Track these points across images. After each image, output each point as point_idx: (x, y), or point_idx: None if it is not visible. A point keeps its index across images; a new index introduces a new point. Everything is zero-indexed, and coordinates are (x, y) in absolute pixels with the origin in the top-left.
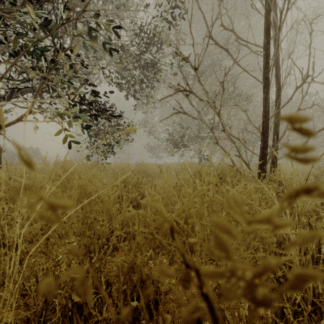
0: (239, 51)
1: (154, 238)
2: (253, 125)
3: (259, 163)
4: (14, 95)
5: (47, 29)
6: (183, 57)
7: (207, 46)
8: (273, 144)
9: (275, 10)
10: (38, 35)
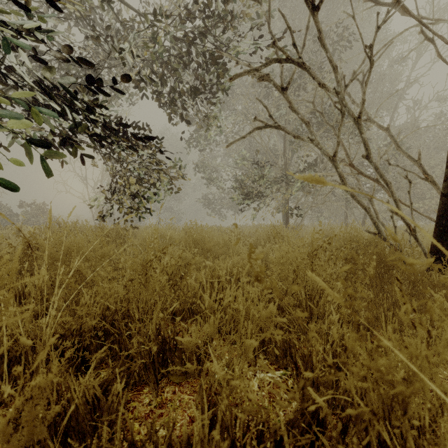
0: None
1: None
2: (406, 154)
3: (438, 227)
4: None
5: None
6: None
7: None
8: None
9: None
10: None
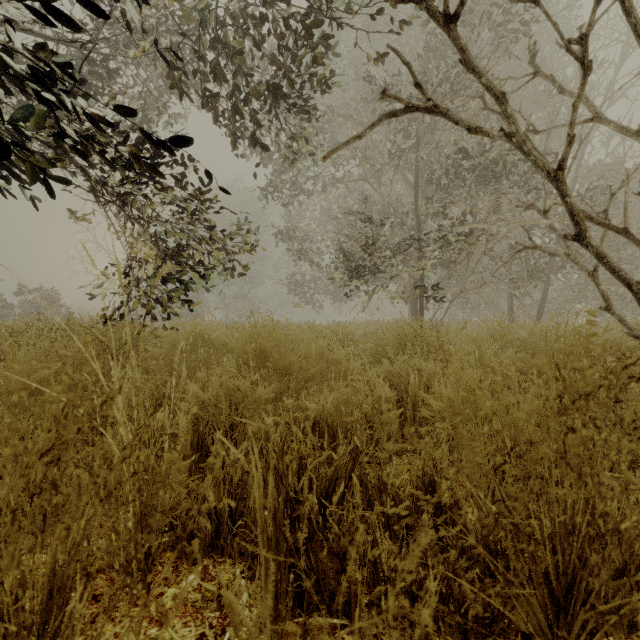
0: None
1: None
2: None
3: None
4: None
5: None
6: None
7: None
8: None
9: None
10: None
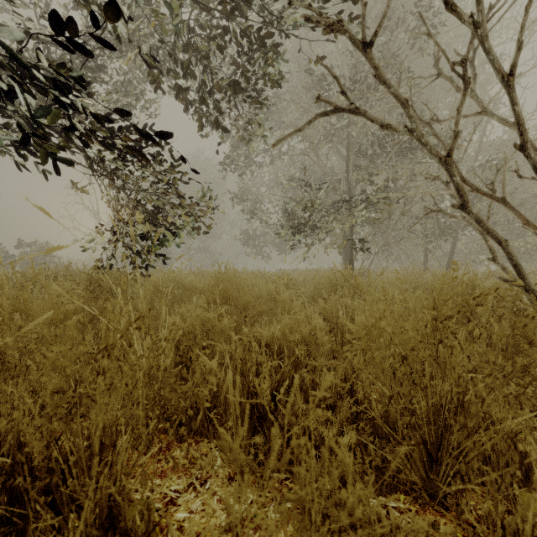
0: None
1: None
2: None
3: None
4: None
5: None
6: None
7: None
8: None
9: None
10: None
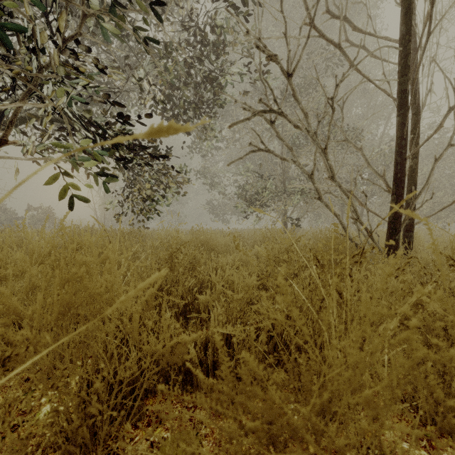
0: (359, 47)
1: None
2: (374, 170)
3: (389, 230)
4: (3, 125)
5: None
6: (269, 54)
7: (308, 36)
8: (408, 200)
9: None
10: None
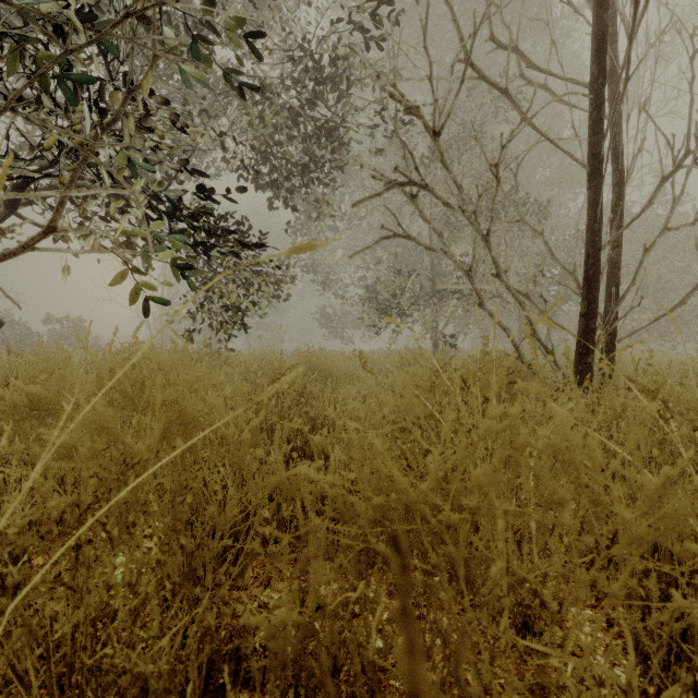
0: (534, 94)
1: (366, 547)
2: (561, 264)
3: (578, 349)
4: (25, 198)
5: (91, 30)
6: (408, 106)
7: (462, 81)
8: (607, 307)
9: (611, 6)
10: (68, 40)
